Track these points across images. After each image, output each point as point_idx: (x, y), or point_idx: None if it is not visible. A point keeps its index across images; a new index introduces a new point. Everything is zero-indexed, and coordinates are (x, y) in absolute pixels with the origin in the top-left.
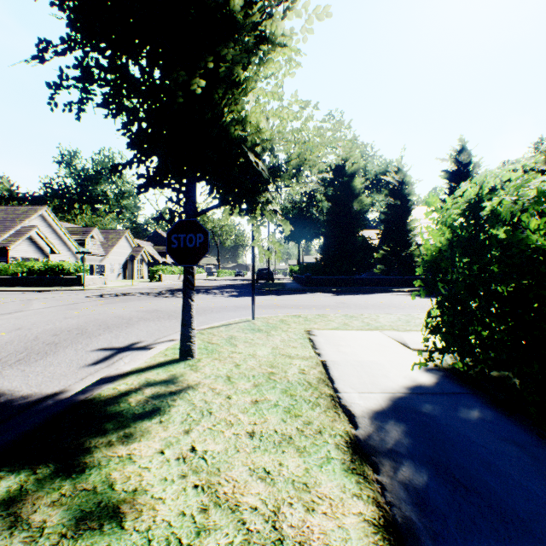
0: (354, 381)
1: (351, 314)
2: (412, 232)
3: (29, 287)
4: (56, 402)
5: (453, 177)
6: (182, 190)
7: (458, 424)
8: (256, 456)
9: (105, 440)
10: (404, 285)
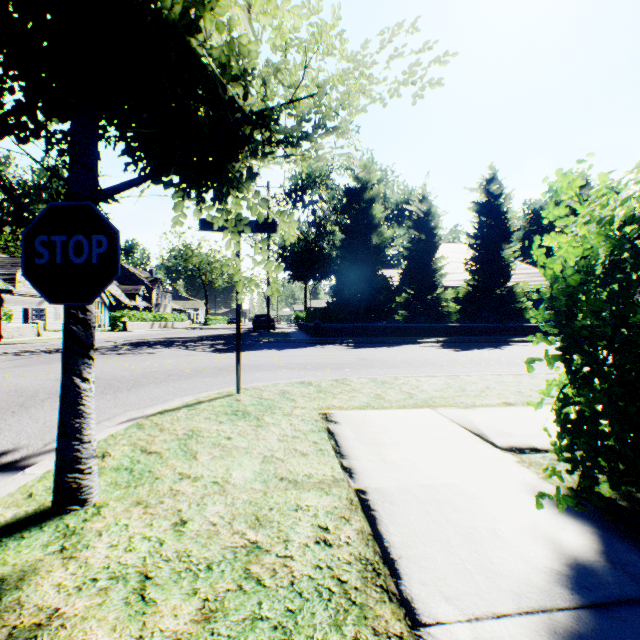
0: (441, 565)
1: (382, 378)
2: (439, 272)
3: None
4: None
5: (483, 209)
6: None
7: None
8: None
9: None
10: (431, 334)
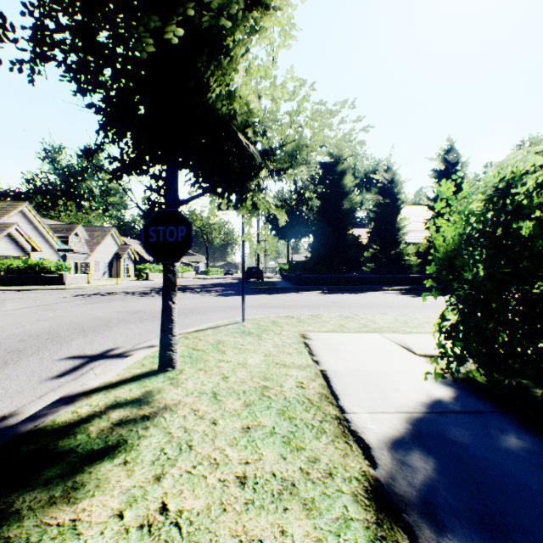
0: (361, 397)
1: (346, 314)
2: (401, 231)
3: (7, 286)
4: (1, 430)
5: (441, 176)
6: (163, 177)
7: (498, 457)
8: (249, 519)
9: (45, 496)
10: (394, 283)
